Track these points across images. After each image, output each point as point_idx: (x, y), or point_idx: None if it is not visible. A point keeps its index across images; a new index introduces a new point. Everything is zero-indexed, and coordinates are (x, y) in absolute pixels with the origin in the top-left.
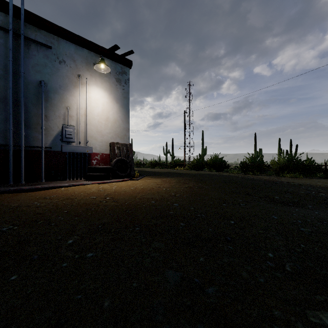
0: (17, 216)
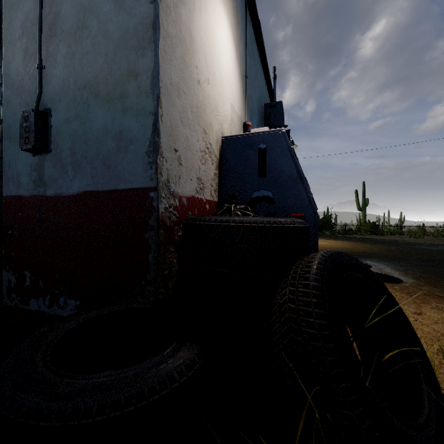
0: (383, 254)
